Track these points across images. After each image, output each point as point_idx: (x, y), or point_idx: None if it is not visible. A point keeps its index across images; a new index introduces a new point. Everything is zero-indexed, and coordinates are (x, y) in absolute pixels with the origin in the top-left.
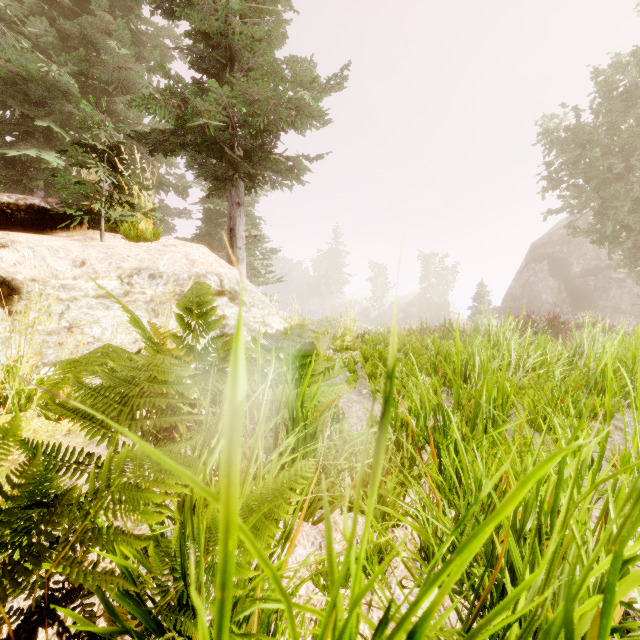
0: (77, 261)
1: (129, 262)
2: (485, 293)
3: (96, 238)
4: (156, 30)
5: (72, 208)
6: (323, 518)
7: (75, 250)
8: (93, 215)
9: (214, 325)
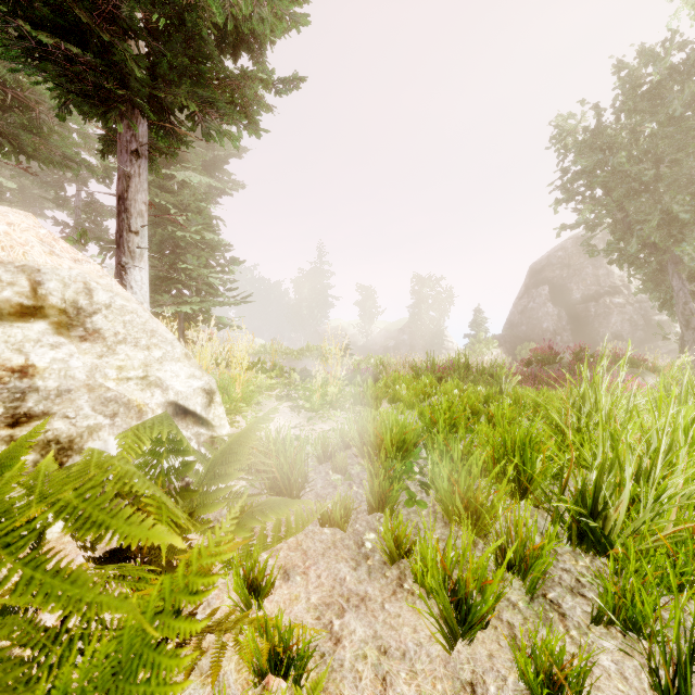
0: None
1: None
2: (482, 320)
3: None
4: None
5: None
6: None
7: None
8: None
9: None
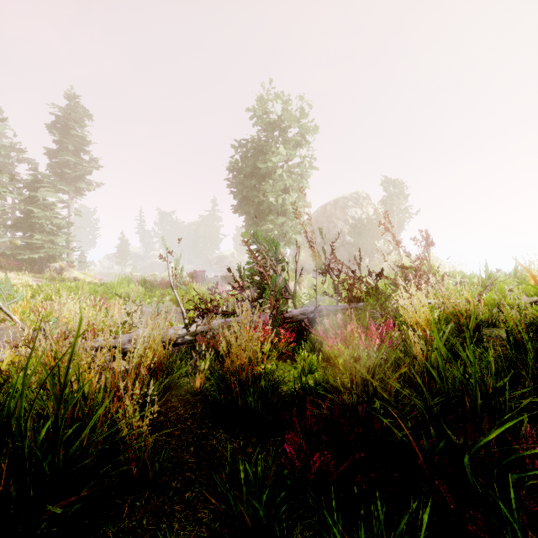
0: None
1: None
2: None
3: None
4: None
5: None
6: None
7: None
8: None
9: None
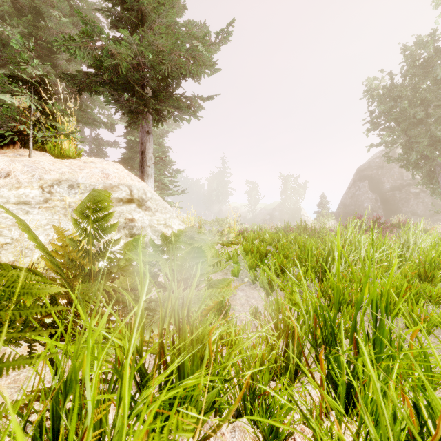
0: (2, 173)
1: (51, 174)
2: (325, 202)
3: (26, 155)
4: (90, 6)
5: (5, 130)
6: (209, 435)
7: (2, 163)
8: (22, 136)
9: (110, 229)
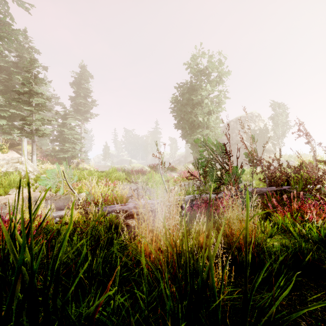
0: None
1: None
2: None
3: None
4: None
5: None
6: None
7: None
8: None
9: None
